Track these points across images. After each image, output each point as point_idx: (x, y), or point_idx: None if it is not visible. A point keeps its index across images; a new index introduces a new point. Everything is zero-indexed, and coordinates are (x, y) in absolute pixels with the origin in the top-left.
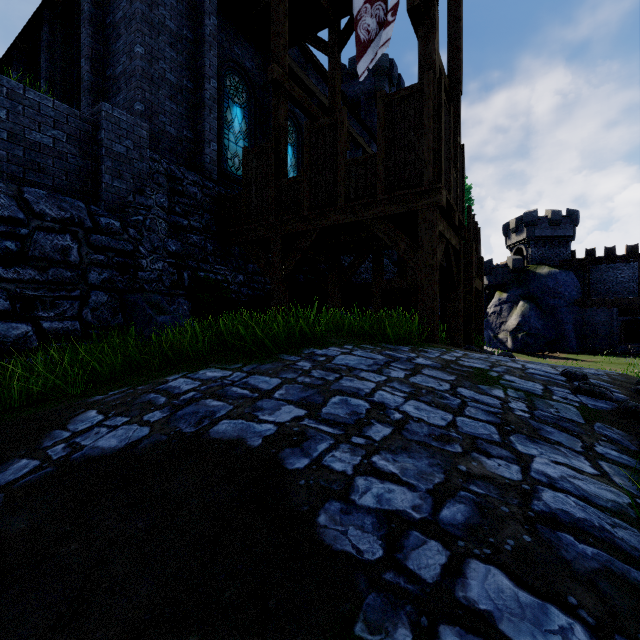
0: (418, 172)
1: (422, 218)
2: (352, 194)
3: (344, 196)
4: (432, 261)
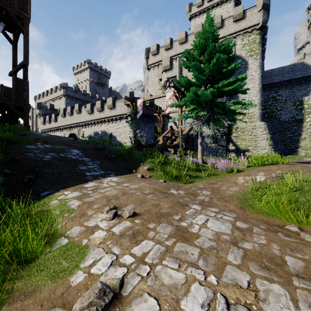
0: (24, 99)
1: (26, 109)
2: (3, 95)
3: (0, 95)
4: (28, 119)
